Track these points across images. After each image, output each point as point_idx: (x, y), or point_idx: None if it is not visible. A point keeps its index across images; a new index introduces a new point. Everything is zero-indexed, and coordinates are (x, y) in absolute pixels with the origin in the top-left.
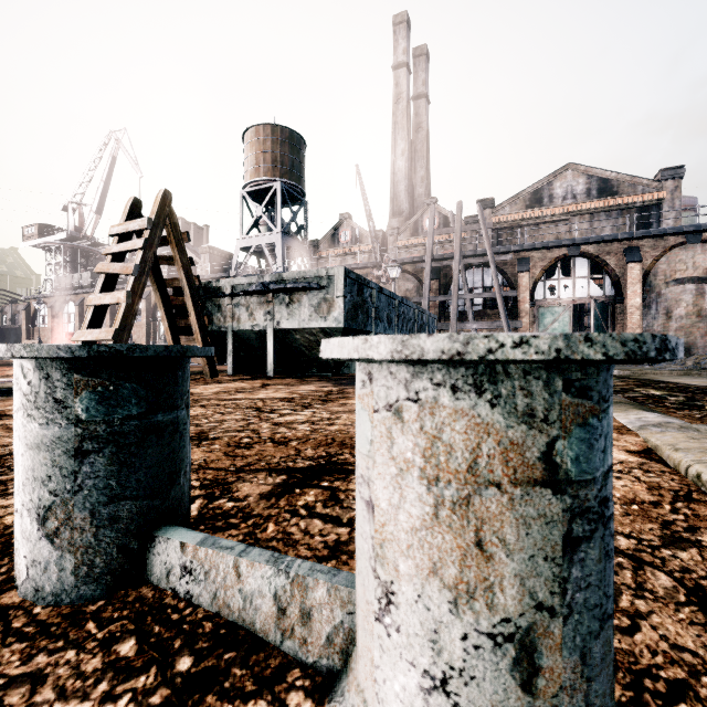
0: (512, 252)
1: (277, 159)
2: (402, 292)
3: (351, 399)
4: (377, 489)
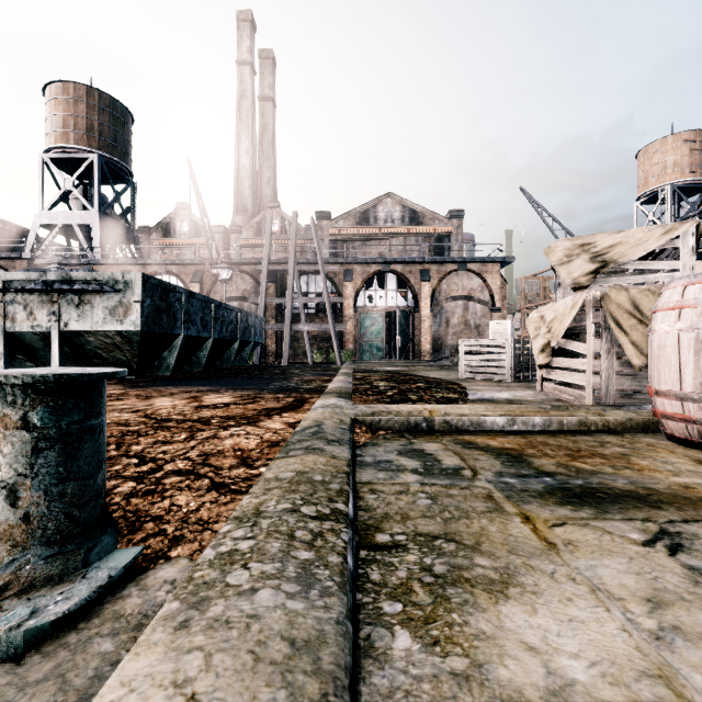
0: (339, 263)
1: (94, 128)
2: (241, 291)
3: (124, 400)
4: None
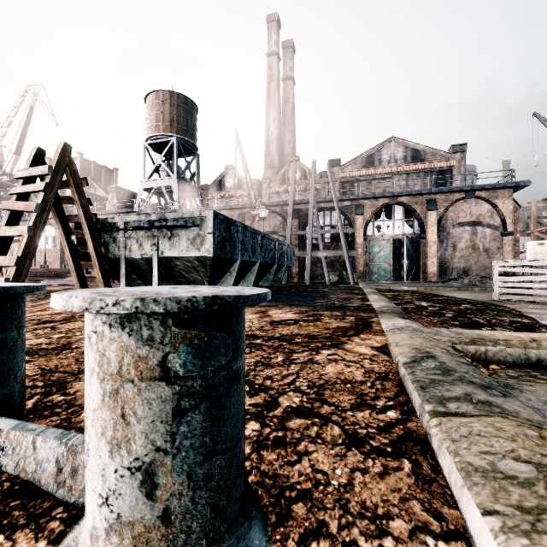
0: (351, 200)
1: (174, 119)
2: (272, 227)
3: None
4: (85, 386)
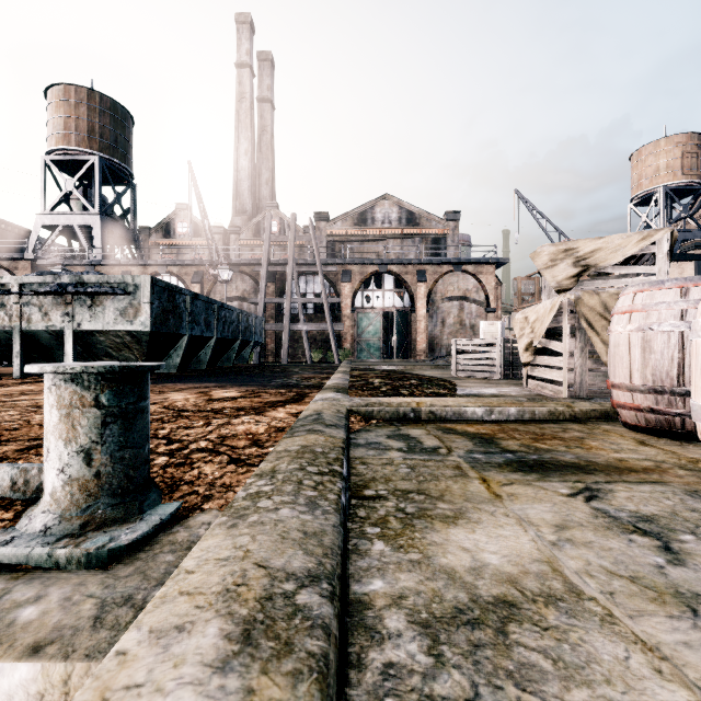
0: (337, 264)
1: (95, 130)
2: (240, 292)
3: None
4: (46, 416)
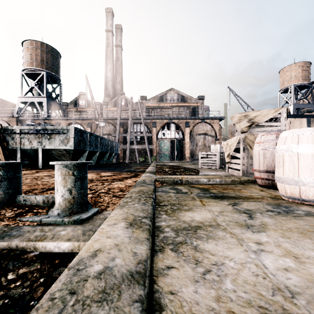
0: (150, 119)
1: (44, 60)
2: (108, 131)
3: None
4: (56, 179)
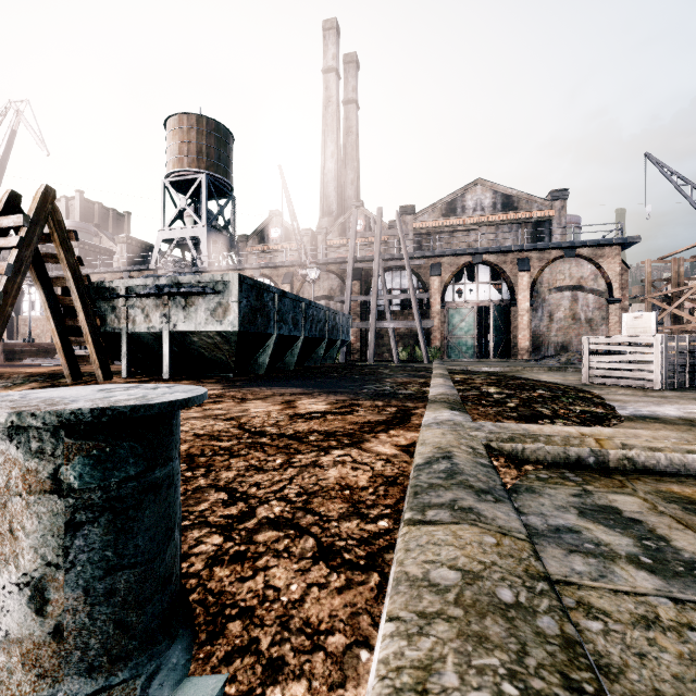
0: (425, 257)
1: (203, 151)
2: (327, 291)
3: (220, 403)
4: None
